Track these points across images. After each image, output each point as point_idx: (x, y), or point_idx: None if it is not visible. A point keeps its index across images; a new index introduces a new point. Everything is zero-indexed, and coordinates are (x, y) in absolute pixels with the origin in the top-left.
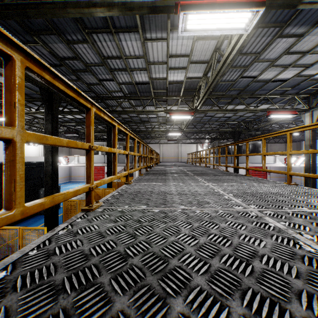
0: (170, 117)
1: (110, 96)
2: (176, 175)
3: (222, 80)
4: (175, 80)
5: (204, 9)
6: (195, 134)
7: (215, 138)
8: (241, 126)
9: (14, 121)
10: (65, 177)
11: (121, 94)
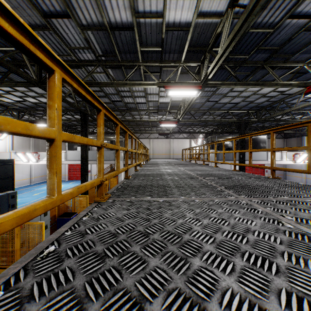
0: (166, 93)
1: (75, 60)
2: (198, 199)
3: (255, 24)
4: (177, 21)
5: None
6: (189, 127)
7: (213, 132)
8: (244, 117)
9: None
10: (42, 176)
11: (92, 55)
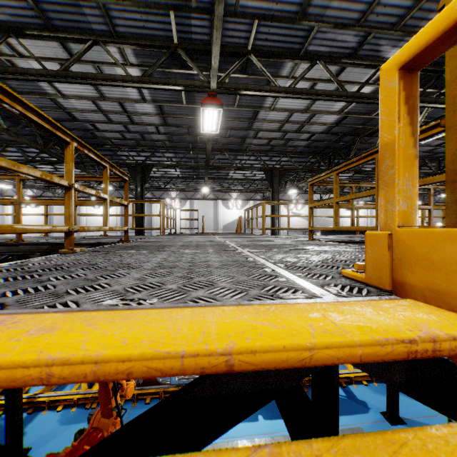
0: None
1: None
2: None
3: None
4: None
5: None
6: None
7: None
8: None
9: None
10: None
11: None
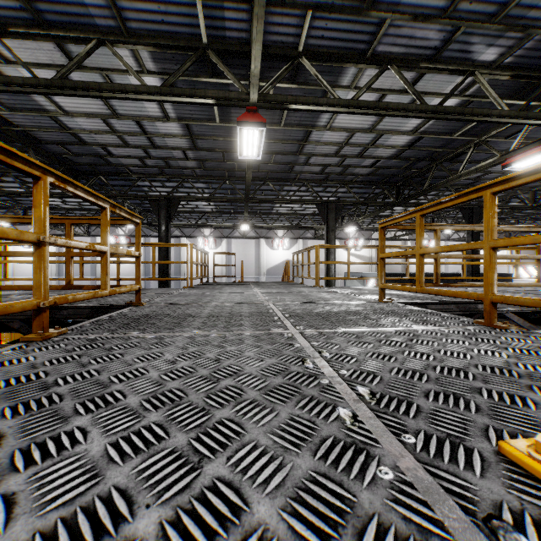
0: None
1: None
2: None
3: None
4: None
5: (517, 162)
6: None
7: None
8: None
9: (407, 260)
10: None
11: None
